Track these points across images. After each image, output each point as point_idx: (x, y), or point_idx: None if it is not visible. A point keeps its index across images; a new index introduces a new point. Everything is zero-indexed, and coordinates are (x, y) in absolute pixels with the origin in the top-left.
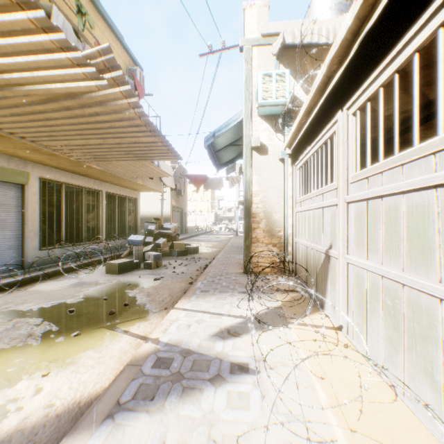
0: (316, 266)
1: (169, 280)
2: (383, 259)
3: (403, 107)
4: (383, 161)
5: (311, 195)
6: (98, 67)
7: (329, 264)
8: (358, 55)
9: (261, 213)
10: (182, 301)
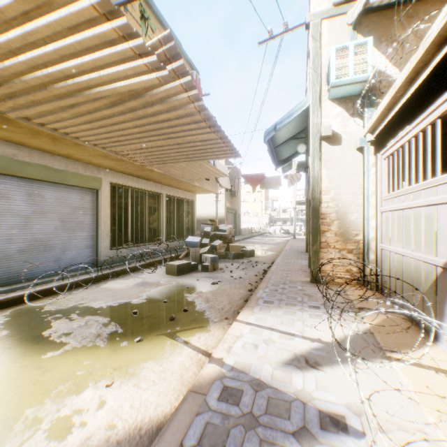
0: (420, 282)
1: (227, 285)
2: None
3: None
4: None
5: (412, 189)
6: (159, 59)
7: None
8: None
9: (333, 213)
10: (244, 312)
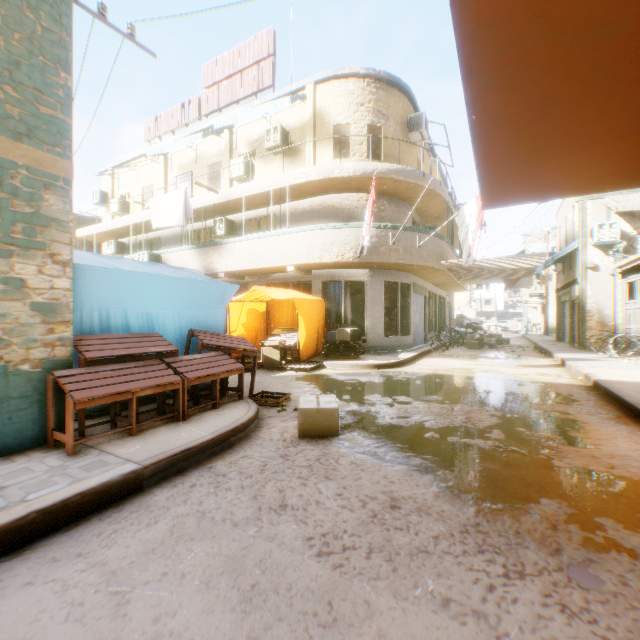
0: (638, 338)
1: (521, 352)
2: None
3: None
4: None
5: (635, 301)
6: None
7: None
8: None
9: (593, 310)
10: (554, 353)
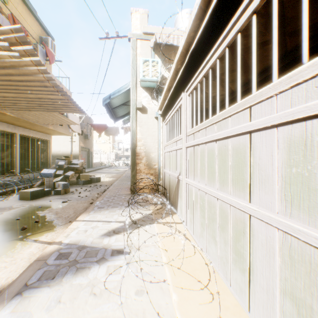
0: (173, 186)
1: (75, 202)
2: (200, 180)
3: (221, 92)
4: (199, 125)
5: (171, 142)
6: (11, 41)
7: (179, 185)
8: (189, 62)
9: (143, 153)
10: (82, 215)
